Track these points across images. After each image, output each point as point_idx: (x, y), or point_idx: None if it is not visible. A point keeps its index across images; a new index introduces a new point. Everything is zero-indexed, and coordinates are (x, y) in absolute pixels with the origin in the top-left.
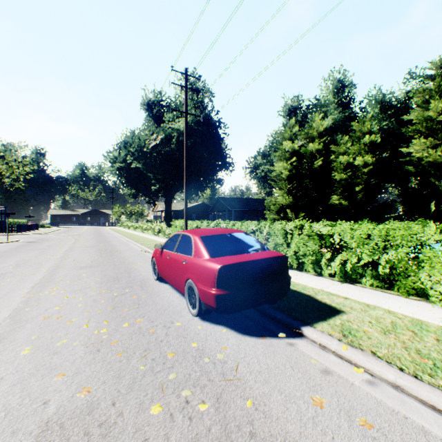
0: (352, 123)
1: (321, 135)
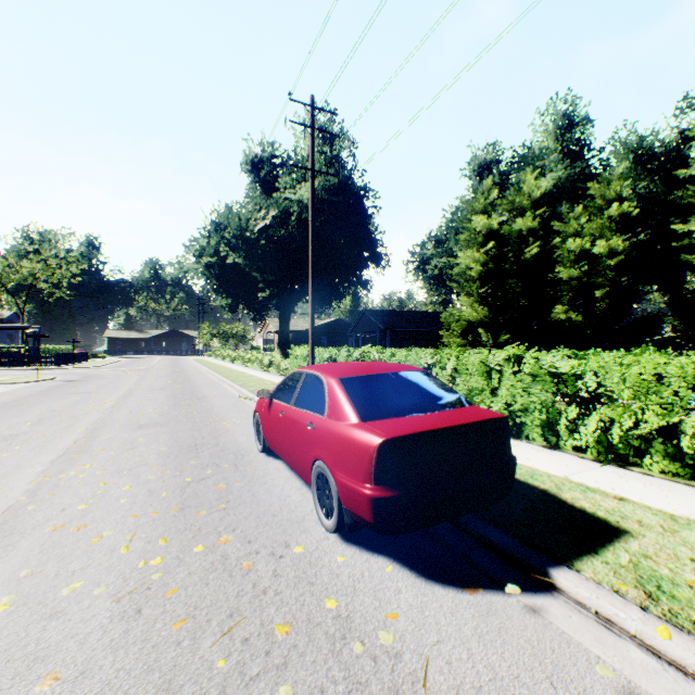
0: (589, 185)
1: (536, 204)
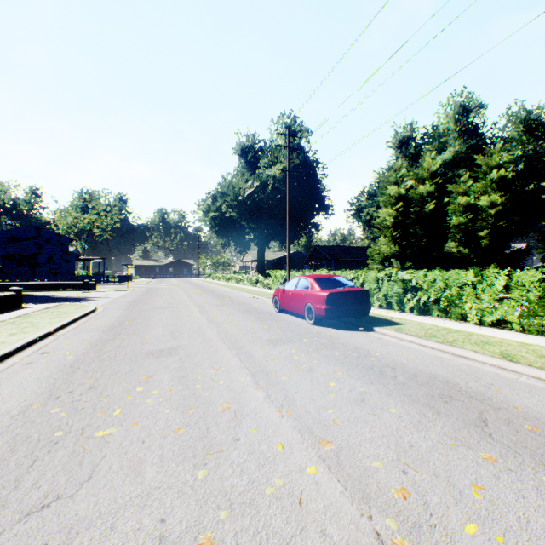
0: (476, 157)
1: (433, 175)
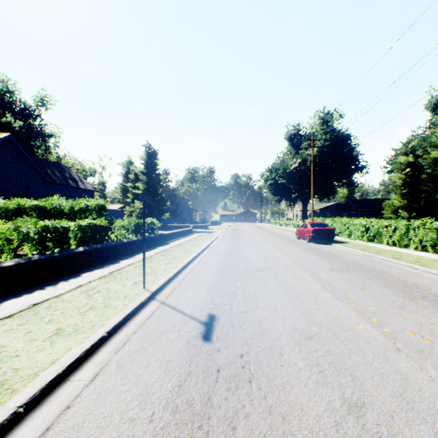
0: None
1: None
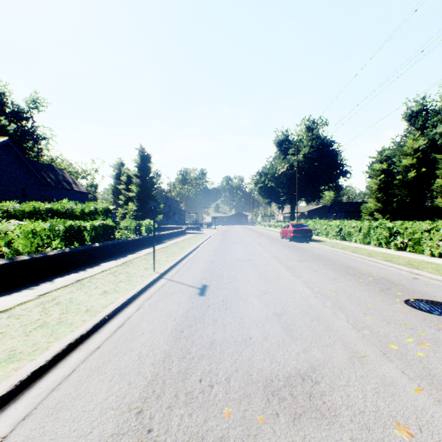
0: None
1: (416, 150)
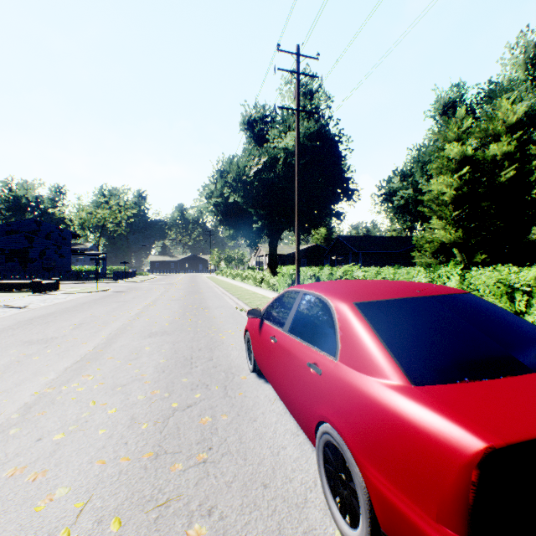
0: None
1: (511, 129)
